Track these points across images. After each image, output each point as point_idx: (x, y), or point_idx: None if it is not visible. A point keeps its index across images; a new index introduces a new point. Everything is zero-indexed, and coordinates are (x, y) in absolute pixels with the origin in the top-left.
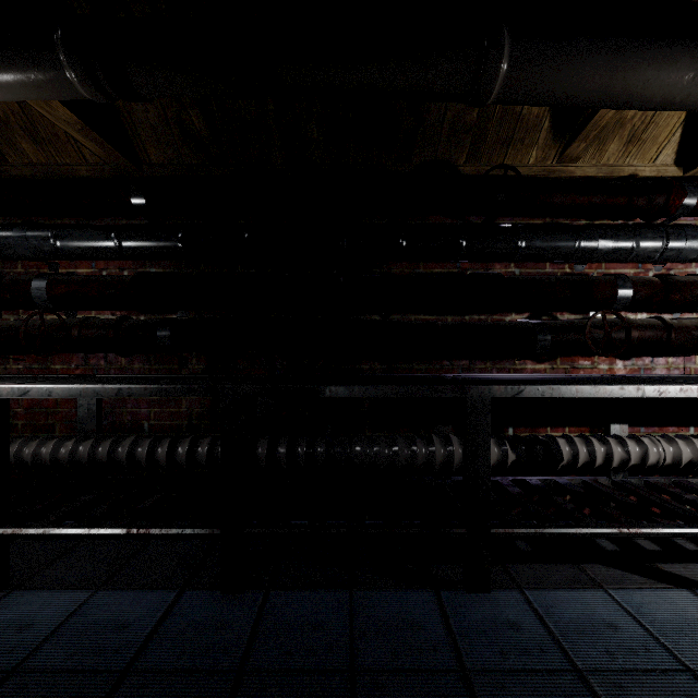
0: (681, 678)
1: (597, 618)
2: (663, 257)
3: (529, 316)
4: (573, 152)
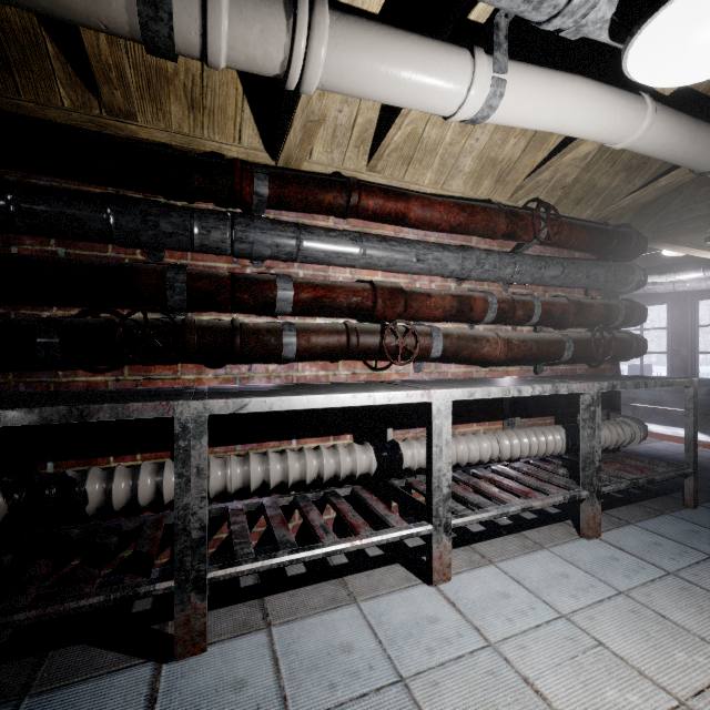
0: None
1: None
2: (239, 251)
3: (81, 312)
4: (115, 101)
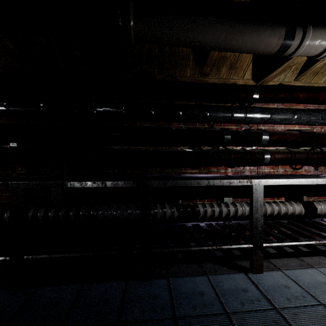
0: (221, 317)
1: (196, 290)
2: (245, 121)
3: (189, 147)
4: (205, 71)
